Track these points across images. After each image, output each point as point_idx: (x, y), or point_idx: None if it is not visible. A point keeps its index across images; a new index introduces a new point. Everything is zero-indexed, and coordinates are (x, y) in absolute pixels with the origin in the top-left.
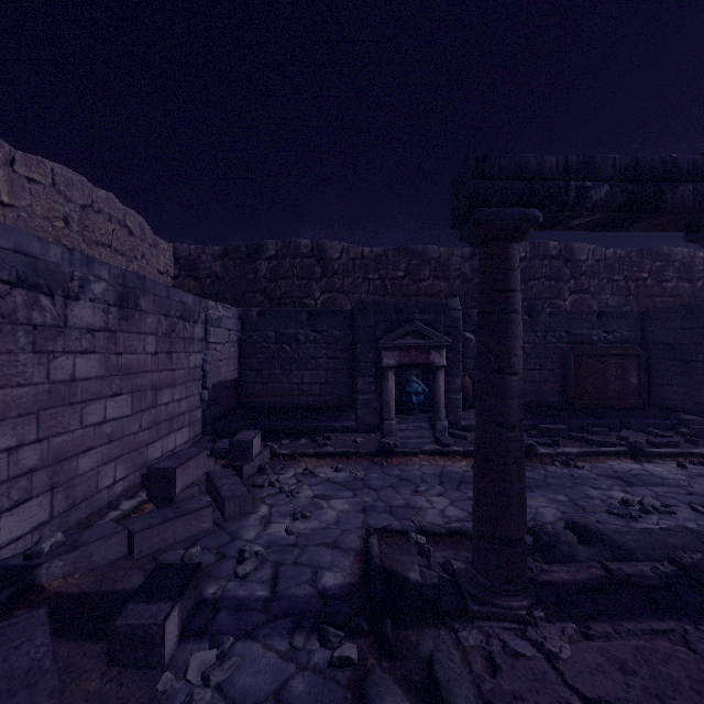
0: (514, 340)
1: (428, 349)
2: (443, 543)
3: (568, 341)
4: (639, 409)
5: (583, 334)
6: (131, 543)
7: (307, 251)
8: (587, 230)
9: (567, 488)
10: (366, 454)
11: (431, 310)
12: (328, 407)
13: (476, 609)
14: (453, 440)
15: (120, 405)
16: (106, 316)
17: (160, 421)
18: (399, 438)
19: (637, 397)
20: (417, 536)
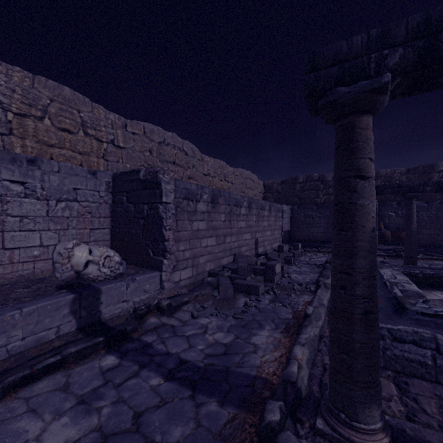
0: None
1: None
2: None
3: None
4: None
5: None
6: (279, 256)
7: (316, 178)
8: None
9: (401, 263)
10: None
11: None
12: (324, 242)
13: None
14: None
15: (269, 233)
16: (268, 213)
17: (274, 238)
18: None
19: None
20: None
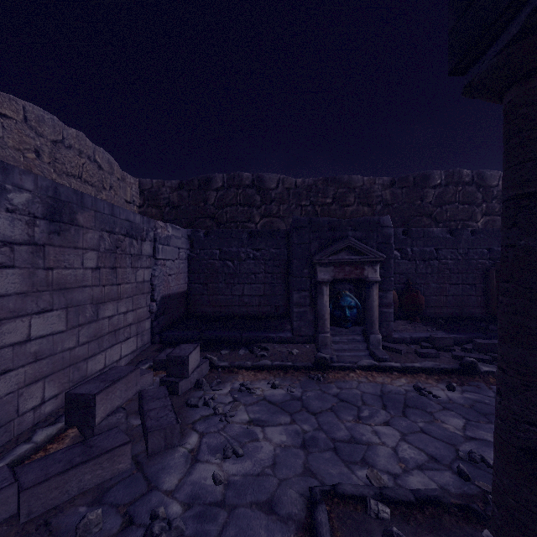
0: None
1: (362, 264)
2: (415, 520)
3: (489, 257)
4: None
5: None
6: (19, 502)
7: (248, 182)
8: None
9: None
10: (303, 368)
11: (364, 228)
12: (266, 317)
13: None
14: (387, 353)
15: (50, 321)
16: (30, 228)
17: (102, 334)
18: (334, 350)
19: None
20: (378, 506)
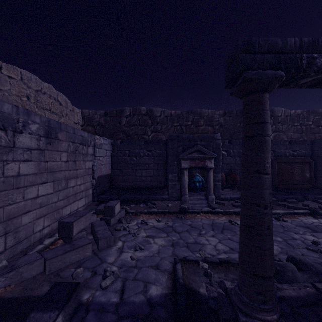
0: (267, 153)
1: (204, 159)
2: (218, 268)
3: (273, 155)
4: (310, 189)
5: (281, 152)
6: (45, 266)
7: (144, 112)
8: (308, 87)
9: (280, 233)
10: (173, 213)
11: (206, 140)
12: (154, 187)
13: (244, 320)
14: (217, 205)
15: (47, 188)
16: (38, 142)
17: (69, 196)
18: (190, 204)
19: (309, 183)
20: (203, 264)
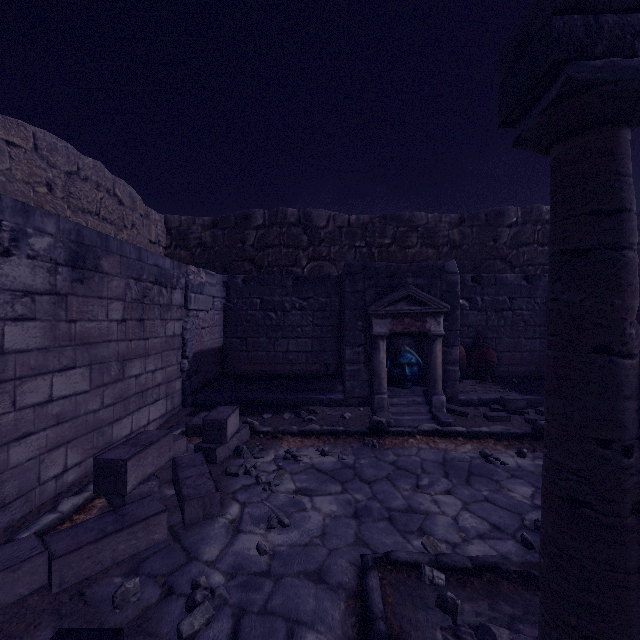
0: (630, 296)
1: (423, 316)
2: (471, 586)
3: None
4: None
5: None
6: (50, 572)
7: (294, 219)
8: None
9: None
10: (356, 434)
11: (426, 274)
12: (314, 376)
13: None
14: (452, 417)
15: (73, 380)
16: (52, 276)
17: (128, 395)
18: (392, 414)
19: None
20: (433, 573)
